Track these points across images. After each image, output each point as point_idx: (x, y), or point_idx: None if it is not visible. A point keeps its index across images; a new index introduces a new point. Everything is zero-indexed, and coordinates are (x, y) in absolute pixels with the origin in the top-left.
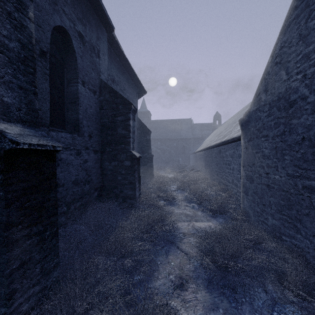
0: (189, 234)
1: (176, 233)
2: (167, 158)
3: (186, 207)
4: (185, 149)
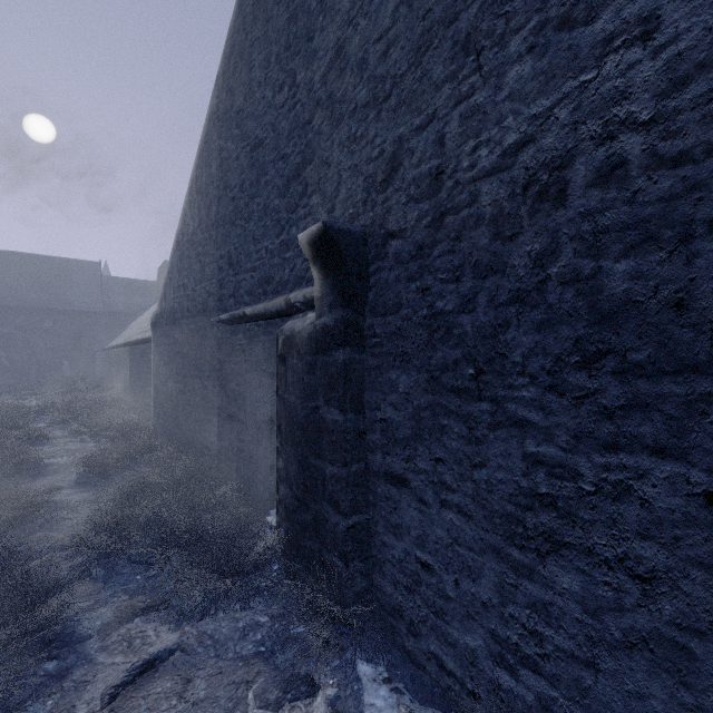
0: (69, 465)
1: (47, 468)
2: (19, 362)
3: (69, 443)
4: (83, 338)
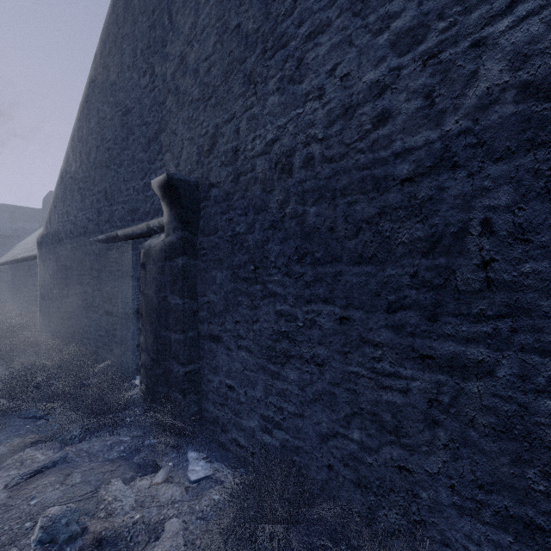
0: None
1: None
2: None
3: None
4: None
